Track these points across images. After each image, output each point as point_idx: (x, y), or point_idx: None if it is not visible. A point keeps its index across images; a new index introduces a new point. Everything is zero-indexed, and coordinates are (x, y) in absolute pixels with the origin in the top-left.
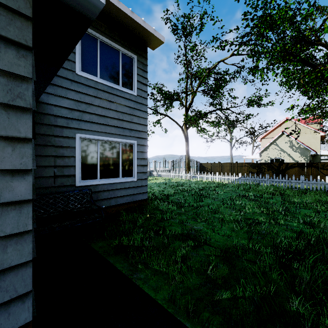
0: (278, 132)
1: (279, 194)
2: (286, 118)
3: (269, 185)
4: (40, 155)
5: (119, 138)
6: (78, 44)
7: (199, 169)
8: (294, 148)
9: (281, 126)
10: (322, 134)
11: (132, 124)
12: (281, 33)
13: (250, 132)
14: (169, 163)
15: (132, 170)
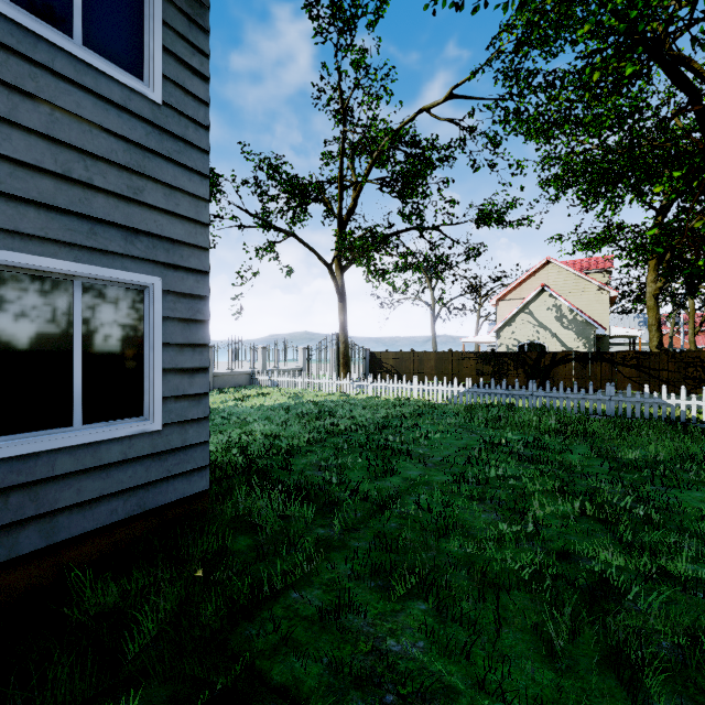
0: (531, 288)
1: (580, 437)
2: (547, 259)
3: (544, 410)
4: None
5: (69, 260)
6: None
7: (369, 366)
8: (566, 321)
9: (537, 275)
10: (614, 293)
11: (141, 210)
12: (598, 7)
13: (473, 287)
14: (301, 353)
15: (142, 392)
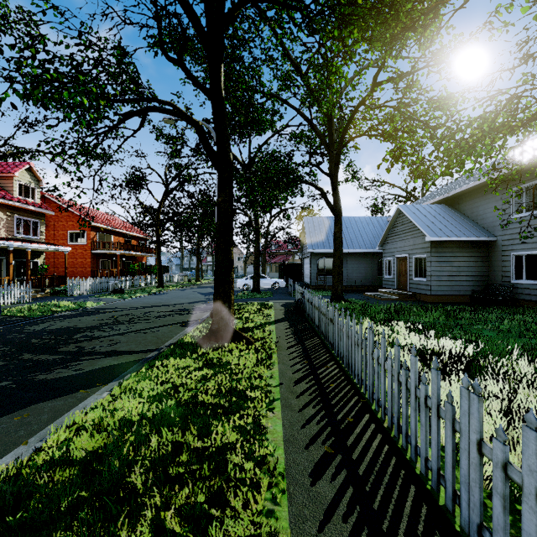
0: None
1: None
2: None
3: None
4: (497, 266)
5: None
6: (512, 201)
7: None
8: None
9: None
10: None
11: None
12: None
13: None
14: None
15: None
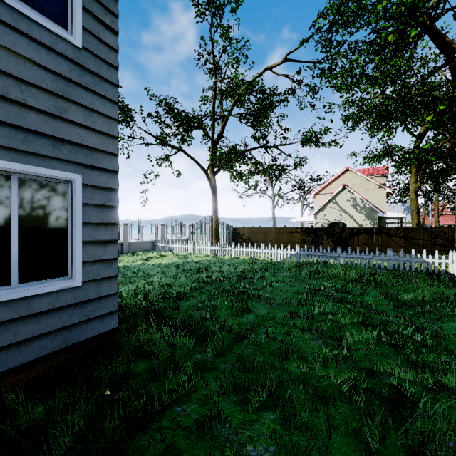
0: (336, 187)
1: (372, 284)
2: (346, 168)
3: (347, 266)
4: None
5: (7, 160)
6: None
7: (232, 237)
8: (358, 208)
9: (340, 178)
10: (389, 190)
11: (66, 124)
12: None
13: (299, 185)
14: (187, 229)
15: (67, 258)
